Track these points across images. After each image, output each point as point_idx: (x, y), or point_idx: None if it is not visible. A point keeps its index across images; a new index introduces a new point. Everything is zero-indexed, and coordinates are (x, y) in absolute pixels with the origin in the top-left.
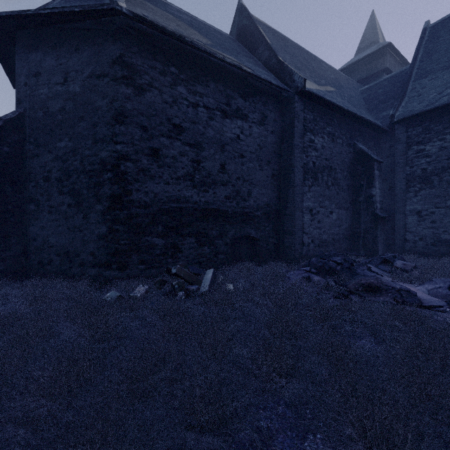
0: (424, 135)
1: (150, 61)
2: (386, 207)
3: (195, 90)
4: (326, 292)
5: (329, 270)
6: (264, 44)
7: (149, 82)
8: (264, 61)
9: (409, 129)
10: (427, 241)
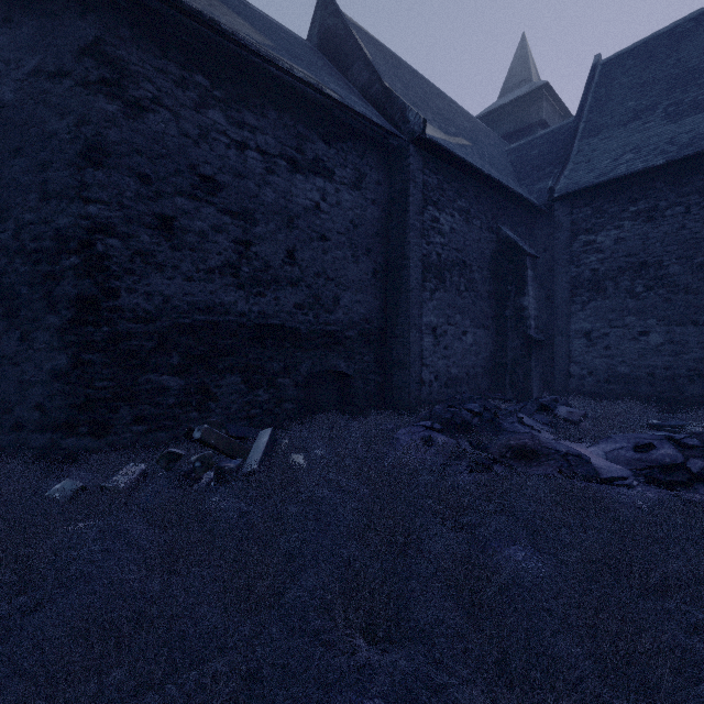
0: (595, 220)
1: (155, 58)
2: (543, 325)
3: (242, 119)
4: (457, 462)
5: (461, 425)
6: (362, 60)
7: (154, 96)
8: (361, 87)
9: (575, 210)
10: (598, 376)
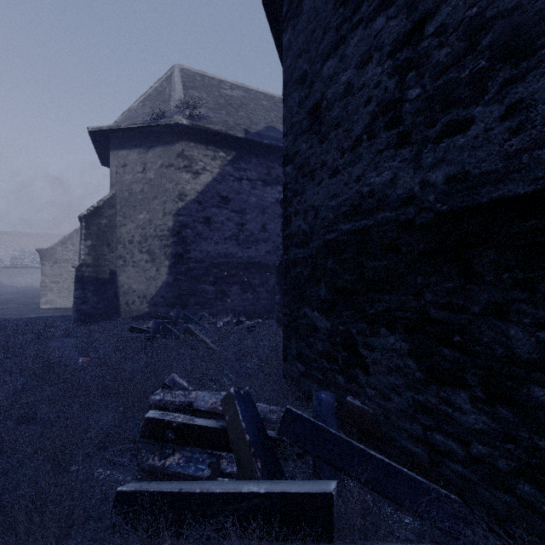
0: None
1: None
2: None
3: None
4: None
5: None
6: None
7: None
8: None
9: None
10: None
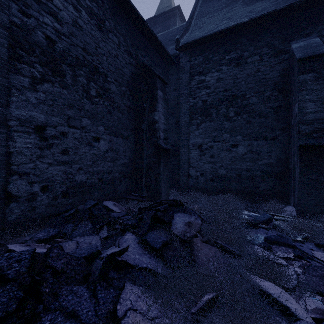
0: (204, 65)
1: None
2: (173, 141)
3: None
4: None
5: None
6: None
7: None
8: None
9: (192, 58)
10: (207, 176)
